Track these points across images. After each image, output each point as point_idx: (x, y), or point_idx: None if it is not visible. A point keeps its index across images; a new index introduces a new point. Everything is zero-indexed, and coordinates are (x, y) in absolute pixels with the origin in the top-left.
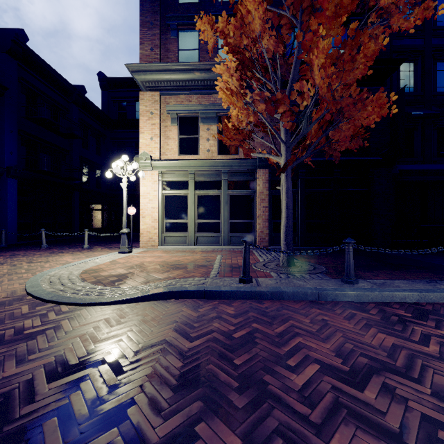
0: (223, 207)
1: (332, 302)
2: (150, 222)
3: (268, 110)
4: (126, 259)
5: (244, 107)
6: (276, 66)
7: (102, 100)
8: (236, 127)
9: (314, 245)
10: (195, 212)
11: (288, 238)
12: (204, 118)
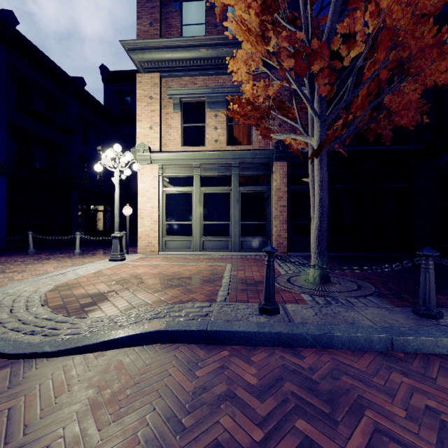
0: (234, 207)
1: (416, 355)
2: (149, 224)
3: (298, 68)
4: (115, 270)
5: (267, 55)
6: None
7: (104, 95)
8: (251, 102)
9: (342, 251)
10: (200, 212)
11: (322, 245)
12: (211, 103)
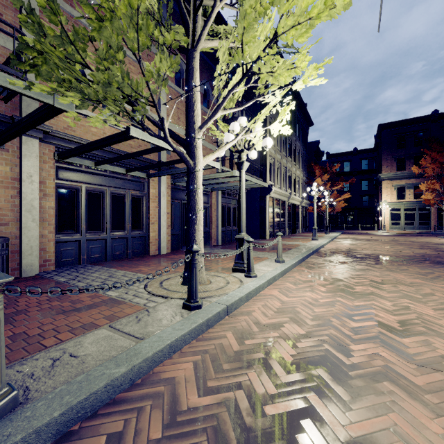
0: (416, 217)
1: None
2: (385, 222)
3: (439, 199)
4: (391, 231)
5: (434, 202)
6: (441, 184)
7: None
8: (428, 199)
9: None
10: (403, 219)
11: None
12: (408, 188)
